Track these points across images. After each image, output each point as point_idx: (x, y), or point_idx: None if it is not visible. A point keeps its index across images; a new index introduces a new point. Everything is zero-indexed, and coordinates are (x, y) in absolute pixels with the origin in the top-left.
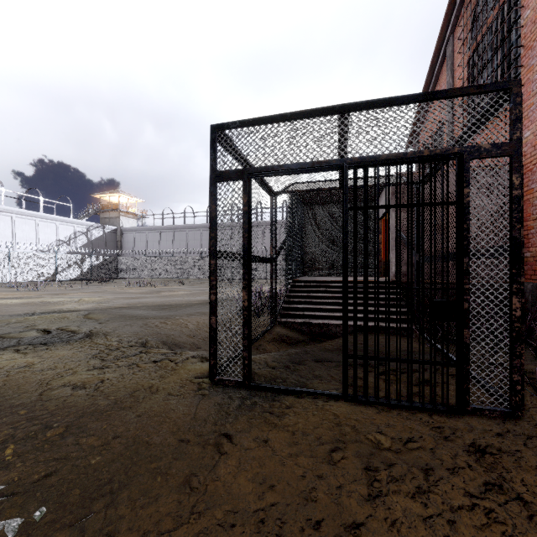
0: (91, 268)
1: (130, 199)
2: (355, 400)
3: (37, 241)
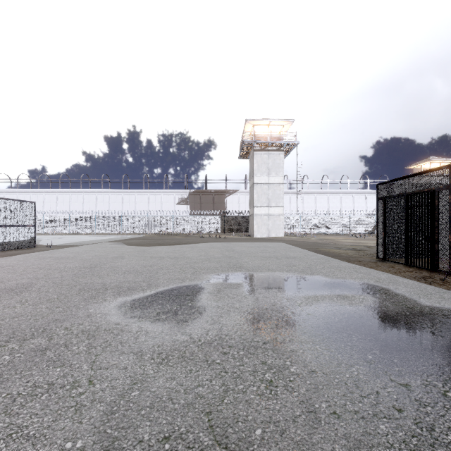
0: None
1: (442, 162)
2: (407, 265)
3: (365, 208)
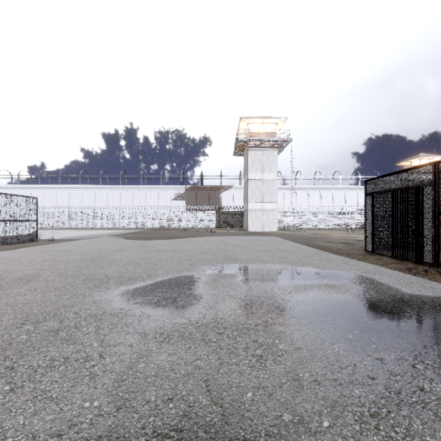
0: None
1: (431, 159)
2: (393, 257)
3: (357, 203)
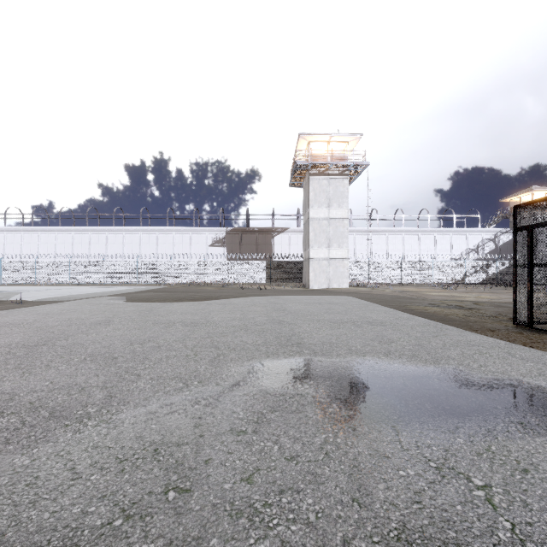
0: (496, 273)
1: None
2: None
3: (451, 251)
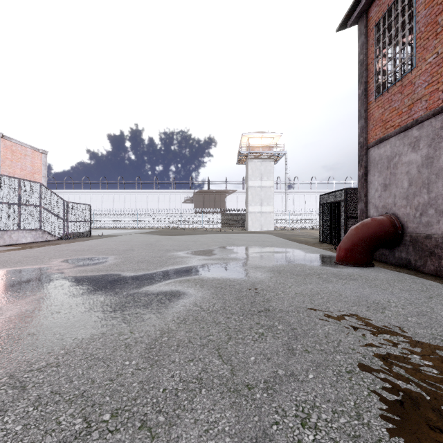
0: None
1: None
2: (330, 244)
3: None
